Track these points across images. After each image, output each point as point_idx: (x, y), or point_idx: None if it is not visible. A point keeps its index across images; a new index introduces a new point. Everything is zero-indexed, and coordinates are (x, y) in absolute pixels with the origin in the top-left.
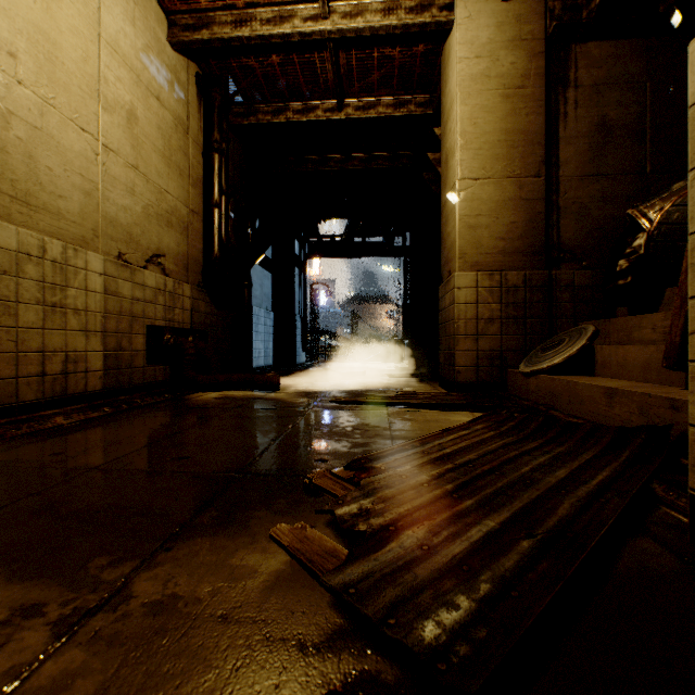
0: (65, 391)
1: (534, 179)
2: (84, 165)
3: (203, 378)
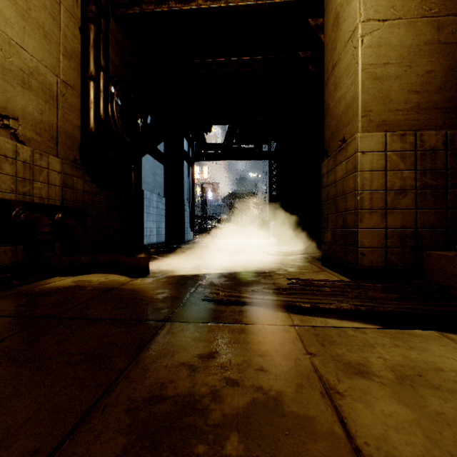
0: None
1: (456, 18)
2: None
3: (59, 260)
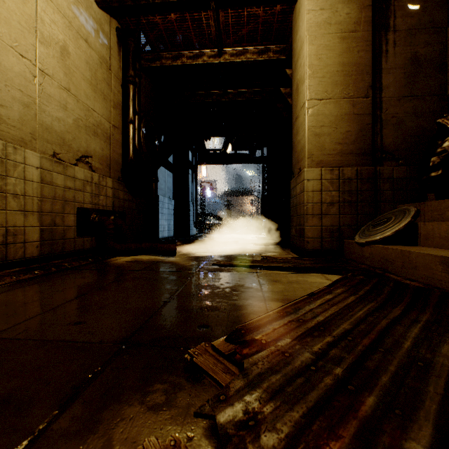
0: (5, 258)
1: (364, 99)
2: (23, 83)
3: (120, 246)
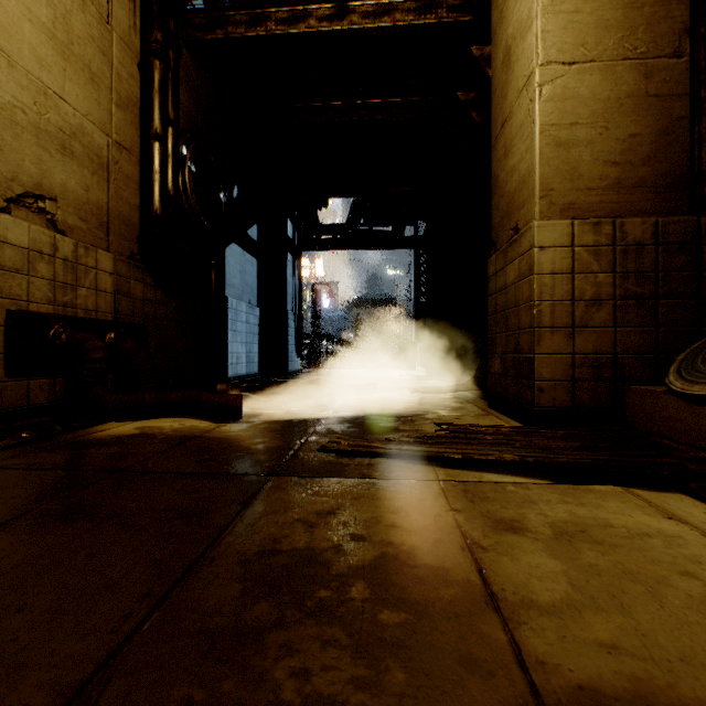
0: None
1: (671, 61)
2: None
3: (116, 399)
